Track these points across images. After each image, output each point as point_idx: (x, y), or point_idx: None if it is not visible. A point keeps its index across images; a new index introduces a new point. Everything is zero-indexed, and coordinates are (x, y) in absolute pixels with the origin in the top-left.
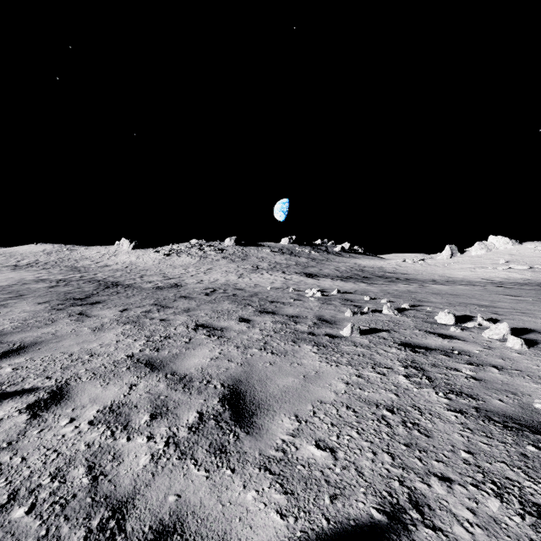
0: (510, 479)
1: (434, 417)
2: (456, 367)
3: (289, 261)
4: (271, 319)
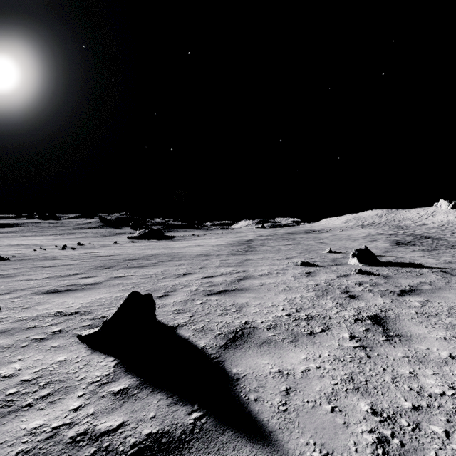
0: None
1: None
2: None
3: None
4: None
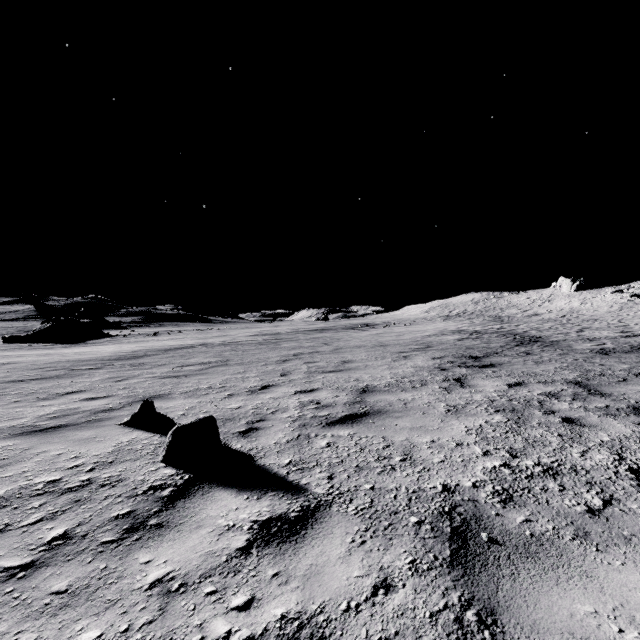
0: None
1: None
2: None
3: None
4: None
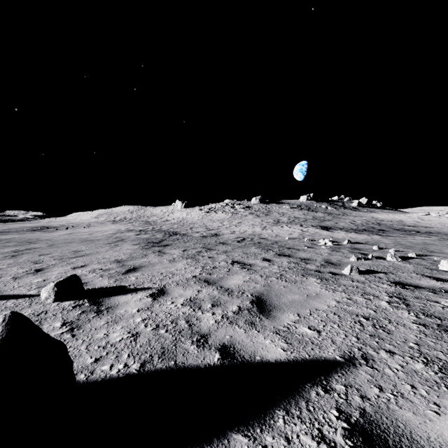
0: (439, 359)
1: (399, 325)
2: (437, 300)
3: (306, 216)
4: (287, 260)
